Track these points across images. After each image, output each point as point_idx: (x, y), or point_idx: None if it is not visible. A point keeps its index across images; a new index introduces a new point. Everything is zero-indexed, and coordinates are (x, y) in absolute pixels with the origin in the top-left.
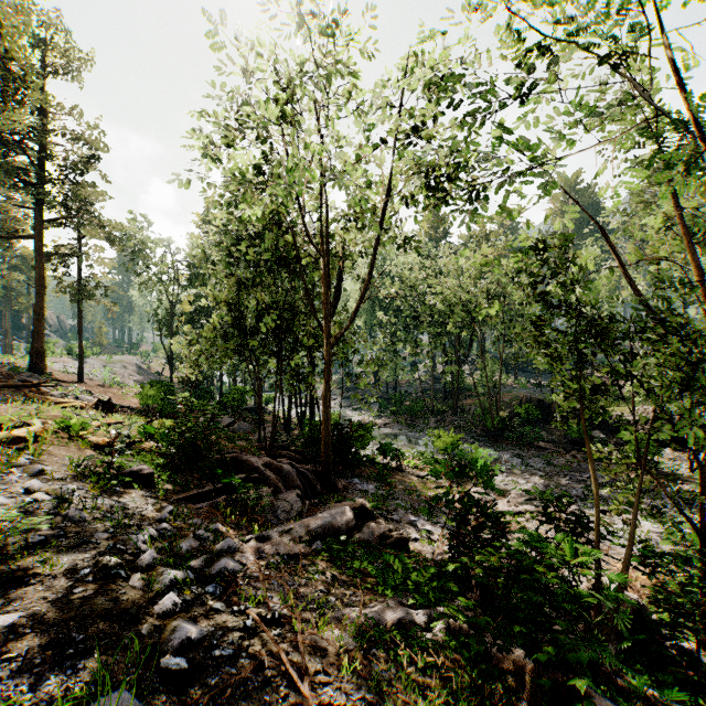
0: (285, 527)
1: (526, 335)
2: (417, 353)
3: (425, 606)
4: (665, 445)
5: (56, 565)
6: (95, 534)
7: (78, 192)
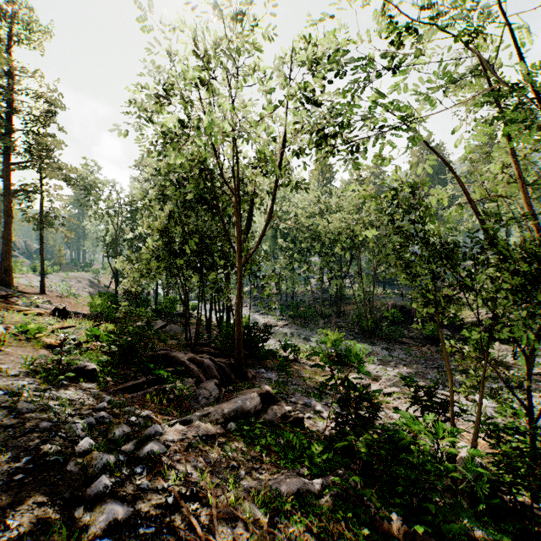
0: (204, 412)
1: (396, 256)
2: (309, 270)
3: (318, 474)
4: (495, 339)
5: (2, 454)
6: (40, 424)
7: (40, 141)
